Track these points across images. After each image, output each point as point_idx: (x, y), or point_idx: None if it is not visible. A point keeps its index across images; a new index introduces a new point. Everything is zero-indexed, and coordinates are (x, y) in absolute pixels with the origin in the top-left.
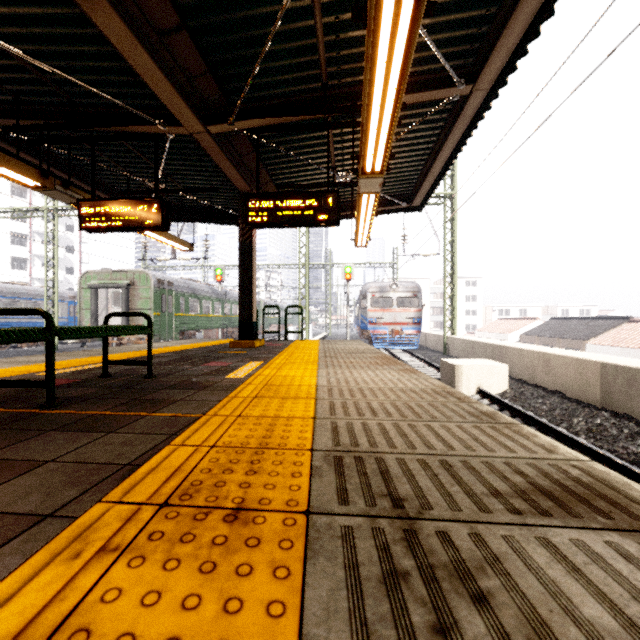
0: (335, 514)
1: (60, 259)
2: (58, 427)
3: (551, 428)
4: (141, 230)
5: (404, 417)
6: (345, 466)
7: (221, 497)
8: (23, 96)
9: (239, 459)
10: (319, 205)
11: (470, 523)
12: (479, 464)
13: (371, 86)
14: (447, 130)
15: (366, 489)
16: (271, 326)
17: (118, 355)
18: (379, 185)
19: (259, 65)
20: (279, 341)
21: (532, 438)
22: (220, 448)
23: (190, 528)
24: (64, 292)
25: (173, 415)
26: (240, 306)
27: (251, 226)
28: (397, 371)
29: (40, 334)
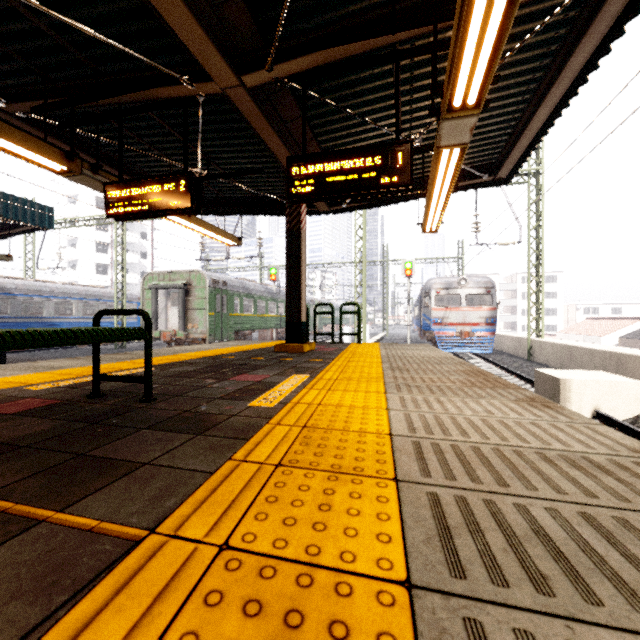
0: None
1: (135, 264)
2: None
3: None
4: (170, 214)
5: None
6: None
7: None
8: (51, 73)
9: None
10: (384, 163)
11: None
12: None
13: None
14: (564, 55)
15: None
16: (326, 326)
17: None
18: (470, 130)
19: None
20: (332, 344)
21: None
22: None
23: None
24: (134, 294)
25: (91, 525)
26: (287, 304)
27: (295, 200)
28: (517, 402)
29: None
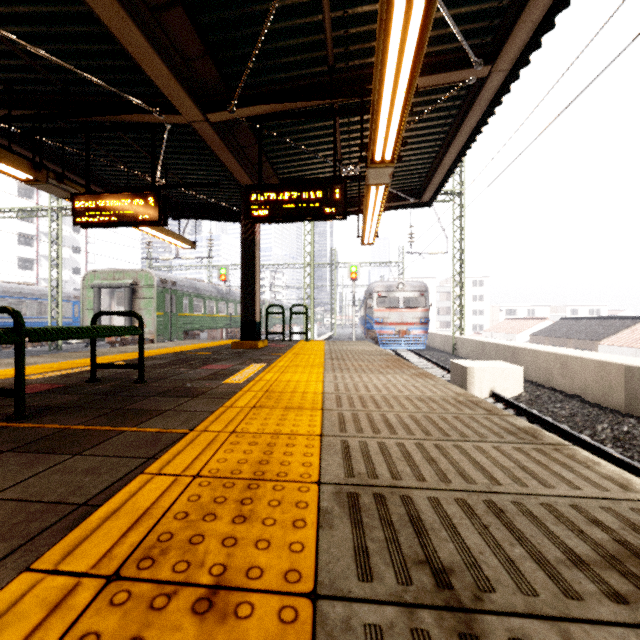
0: (354, 599)
1: (66, 259)
2: (17, 446)
3: (575, 436)
4: (137, 225)
5: (428, 435)
6: (363, 509)
7: (195, 563)
8: (15, 85)
9: (226, 496)
10: (325, 197)
11: (557, 621)
12: (538, 507)
13: (384, 59)
14: (460, 118)
15: (394, 550)
16: (276, 326)
17: (114, 356)
18: (389, 176)
19: (261, 46)
20: (283, 342)
21: (593, 466)
22: (204, 479)
23: (141, 626)
24: (69, 292)
25: (156, 430)
26: (242, 305)
27: (253, 220)
28: (411, 375)
29: (7, 335)
